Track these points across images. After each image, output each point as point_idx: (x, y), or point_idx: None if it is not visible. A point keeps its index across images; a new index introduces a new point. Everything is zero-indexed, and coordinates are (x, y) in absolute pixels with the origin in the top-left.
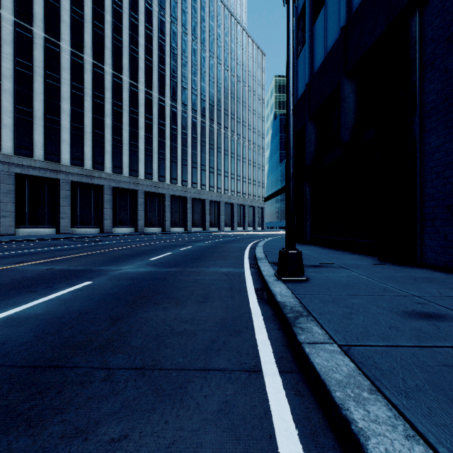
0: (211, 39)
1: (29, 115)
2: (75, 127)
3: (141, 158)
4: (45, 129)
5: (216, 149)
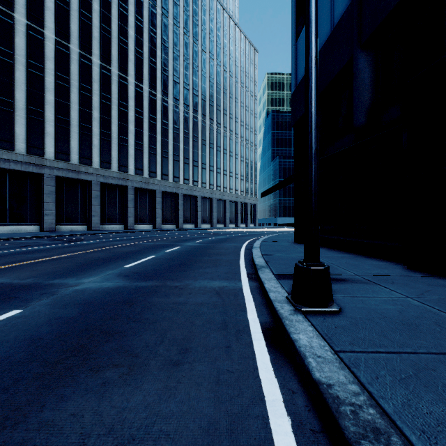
0: (203, 33)
1: (10, 106)
2: (60, 120)
3: (131, 153)
4: (28, 121)
5: (209, 145)
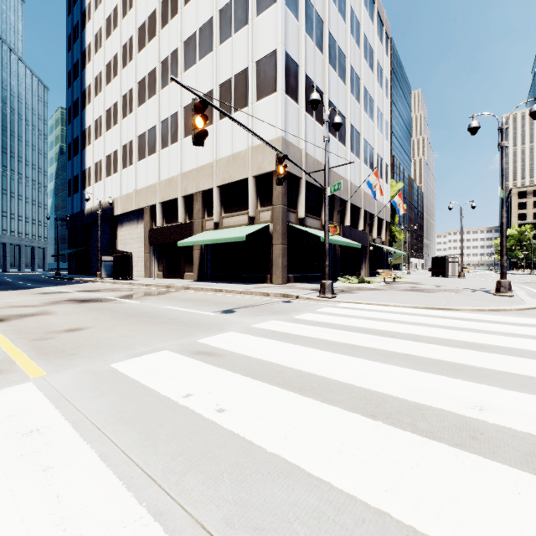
0: None
1: None
2: None
3: None
4: None
5: None
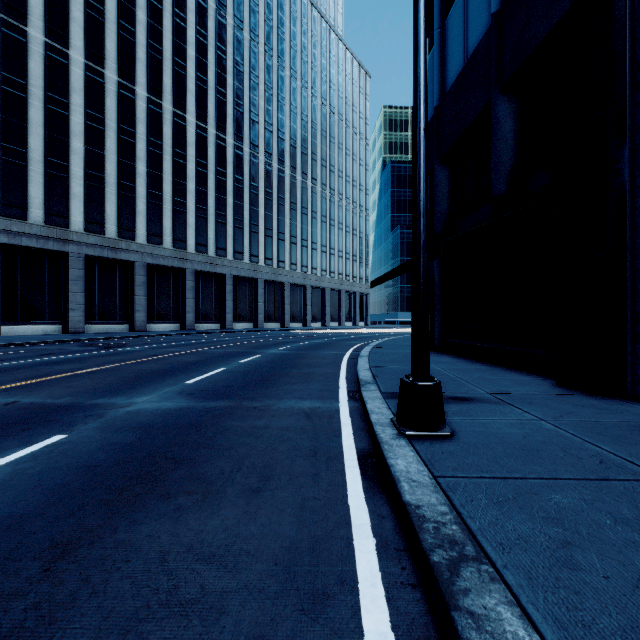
0: (292, 51)
1: (21, 158)
2: (91, 176)
3: (191, 223)
4: (46, 179)
5: (301, 210)
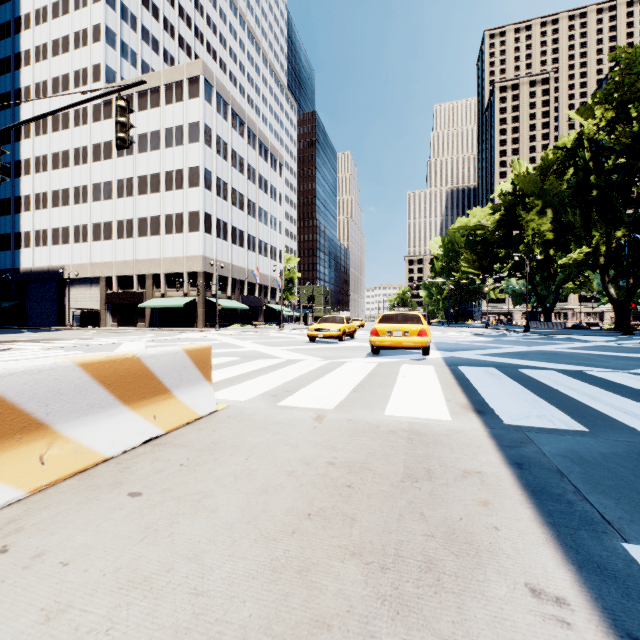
0: None
1: None
2: None
3: None
4: None
5: None
